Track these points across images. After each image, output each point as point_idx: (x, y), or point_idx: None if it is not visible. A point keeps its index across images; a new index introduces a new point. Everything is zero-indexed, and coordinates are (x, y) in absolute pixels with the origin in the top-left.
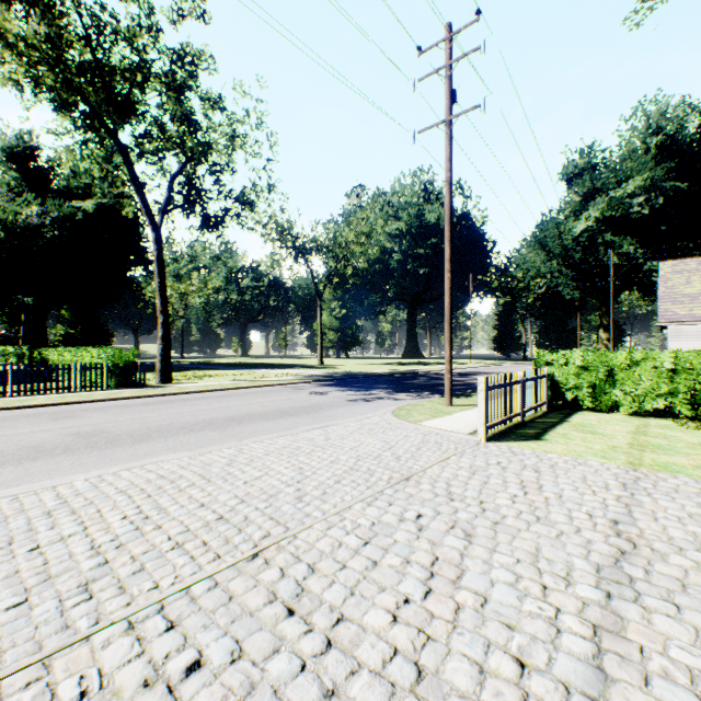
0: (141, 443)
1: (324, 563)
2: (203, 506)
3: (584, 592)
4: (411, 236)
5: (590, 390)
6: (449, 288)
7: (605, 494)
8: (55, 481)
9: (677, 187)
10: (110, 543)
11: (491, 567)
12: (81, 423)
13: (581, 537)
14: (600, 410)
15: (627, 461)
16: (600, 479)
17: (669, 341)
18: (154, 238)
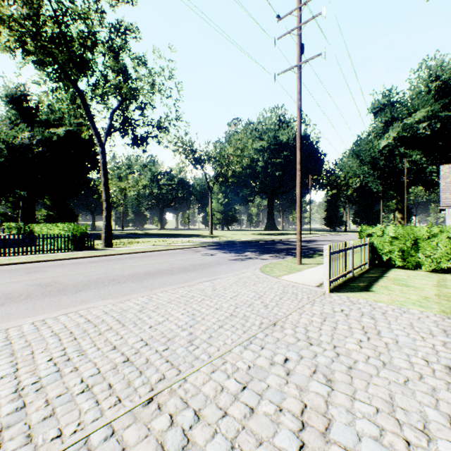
0: (81, 292)
1: (208, 410)
2: (114, 349)
3: (447, 450)
4: (270, 150)
5: (400, 254)
6: (299, 182)
7: (432, 340)
8: (9, 324)
9: (449, 116)
10: (32, 386)
11: (354, 418)
12: (44, 276)
13: (425, 384)
14: (407, 267)
15: (440, 310)
16: (424, 325)
17: (449, 219)
18: (101, 151)
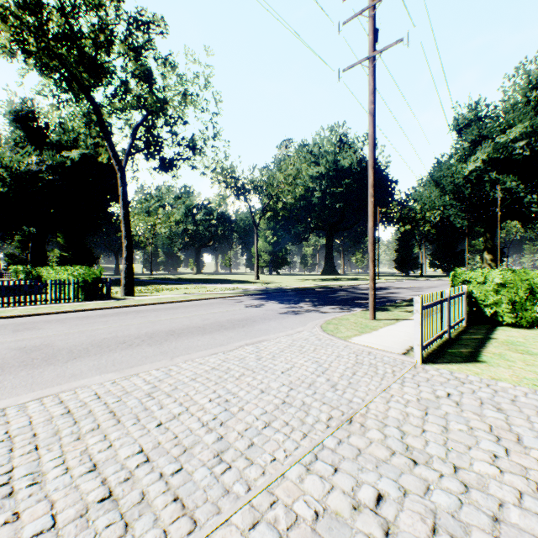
0: (75, 360)
1: None
2: (92, 470)
3: None
4: (329, 177)
5: (510, 307)
6: (372, 211)
7: None
8: None
9: None
10: None
11: None
12: (35, 335)
13: None
14: (518, 325)
15: None
16: None
17: None
18: (120, 176)
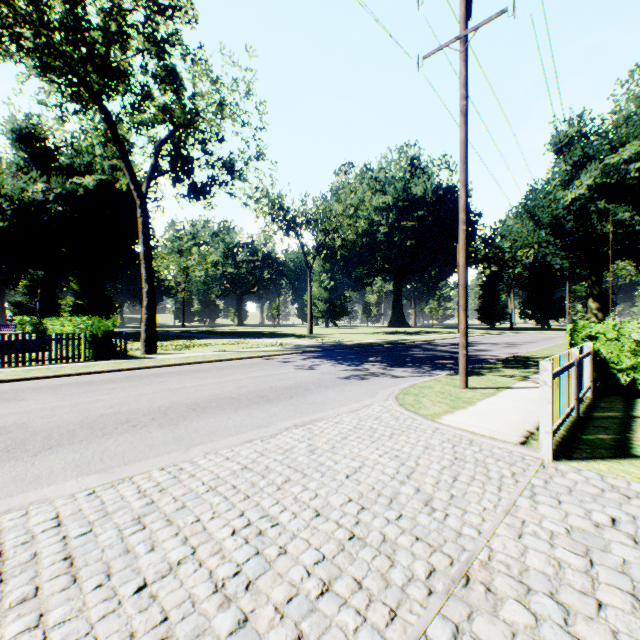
0: (50, 451)
1: None
2: None
3: None
4: (397, 209)
5: None
6: (464, 243)
7: None
8: None
9: None
10: None
11: None
12: (11, 410)
13: None
14: None
15: None
16: None
17: None
18: (139, 205)
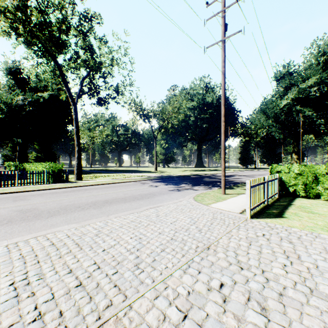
0: (52, 217)
1: None
2: (70, 272)
3: None
4: (199, 108)
5: (303, 186)
6: (224, 131)
7: None
8: None
9: None
10: None
11: None
12: (26, 203)
13: None
14: (308, 197)
15: None
16: None
17: None
18: (73, 108)
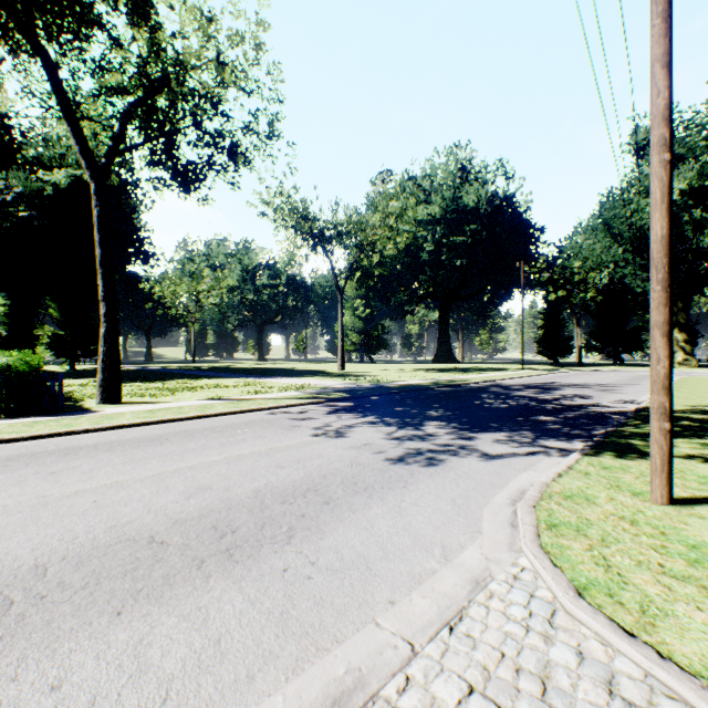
0: None
1: None
2: None
3: None
4: (445, 222)
5: None
6: (667, 190)
7: None
8: None
9: None
10: None
11: None
12: None
13: None
14: None
15: None
16: None
17: None
18: (94, 189)
